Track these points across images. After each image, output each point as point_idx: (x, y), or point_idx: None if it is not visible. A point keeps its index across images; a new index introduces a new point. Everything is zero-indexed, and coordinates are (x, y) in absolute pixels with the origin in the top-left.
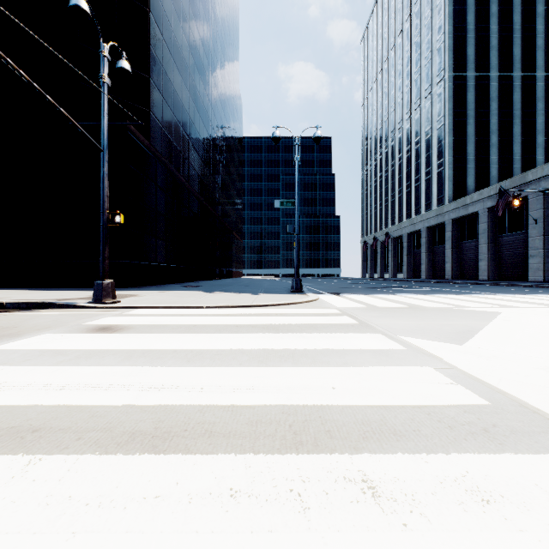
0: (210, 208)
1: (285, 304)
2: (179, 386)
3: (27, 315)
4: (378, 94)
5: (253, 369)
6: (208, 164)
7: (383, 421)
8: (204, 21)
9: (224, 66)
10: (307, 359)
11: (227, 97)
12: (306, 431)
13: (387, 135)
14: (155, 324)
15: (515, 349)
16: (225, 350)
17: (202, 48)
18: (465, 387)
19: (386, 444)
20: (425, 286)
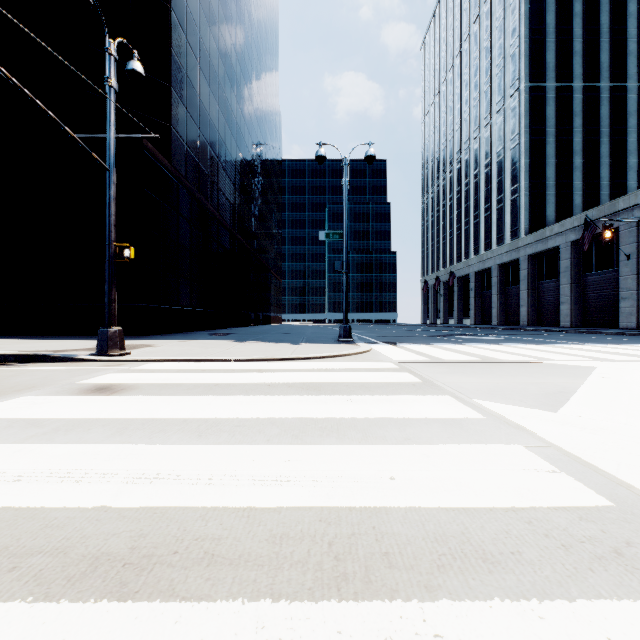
0: (244, 241)
1: (330, 357)
2: (180, 475)
3: (13, 370)
4: (441, 109)
5: (284, 448)
6: (241, 190)
7: (466, 536)
8: (237, 22)
9: (260, 75)
10: (356, 433)
11: (264, 112)
12: (353, 553)
13: (451, 157)
14: (167, 383)
15: (627, 418)
16: (250, 419)
17: (233, 53)
18: (572, 476)
19: (473, 580)
20: (498, 333)
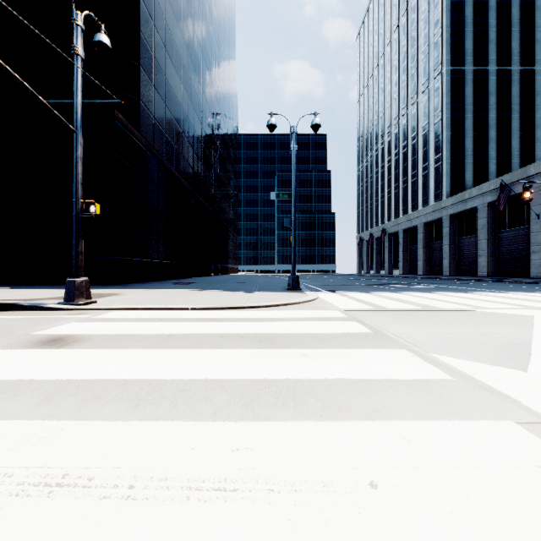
0: (205, 203)
1: (281, 305)
2: (92, 479)
3: None
4: (374, 90)
5: (232, 427)
6: (202, 158)
7: None
8: (199, 13)
9: (219, 60)
10: (316, 401)
11: (223, 92)
12: None
13: (383, 131)
14: (122, 334)
15: None
16: (197, 381)
17: (196, 40)
18: None
19: None
20: (426, 282)
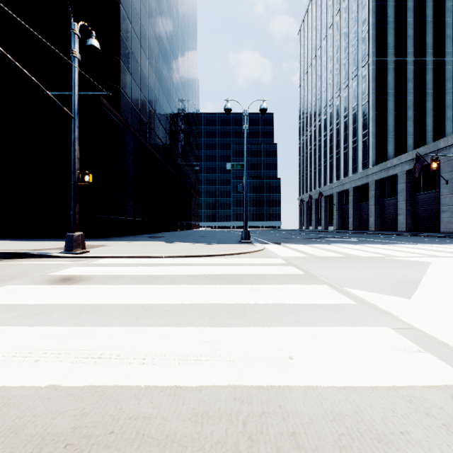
0: (172, 170)
1: (235, 254)
2: (119, 355)
3: (2, 264)
4: (313, 77)
5: (203, 330)
6: (170, 134)
7: (359, 414)
8: (167, 14)
9: (184, 52)
10: (259, 317)
11: (187, 78)
12: (265, 433)
13: (320, 111)
14: (115, 274)
15: None
16: (176, 304)
17: (165, 36)
18: (436, 356)
19: None
20: (354, 236)
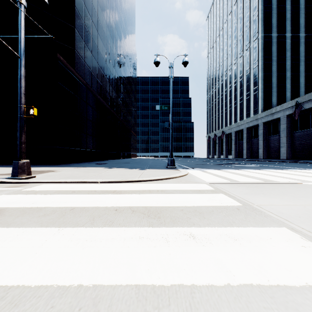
0: (117, 115)
1: (164, 179)
2: None
3: None
4: (217, 50)
5: None
6: (115, 88)
7: None
8: (113, 1)
9: (125, 31)
10: None
11: (128, 50)
12: None
13: (222, 74)
14: (33, 207)
15: None
16: (68, 289)
17: (111, 17)
18: None
19: None
20: (251, 163)
